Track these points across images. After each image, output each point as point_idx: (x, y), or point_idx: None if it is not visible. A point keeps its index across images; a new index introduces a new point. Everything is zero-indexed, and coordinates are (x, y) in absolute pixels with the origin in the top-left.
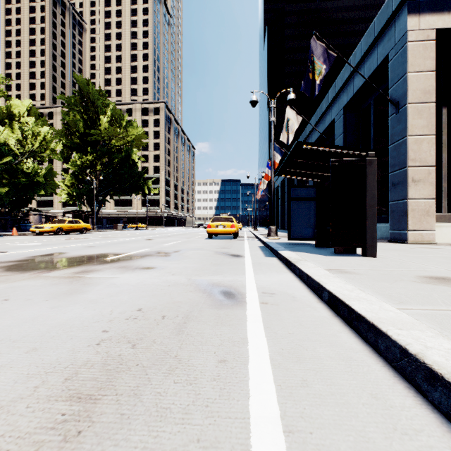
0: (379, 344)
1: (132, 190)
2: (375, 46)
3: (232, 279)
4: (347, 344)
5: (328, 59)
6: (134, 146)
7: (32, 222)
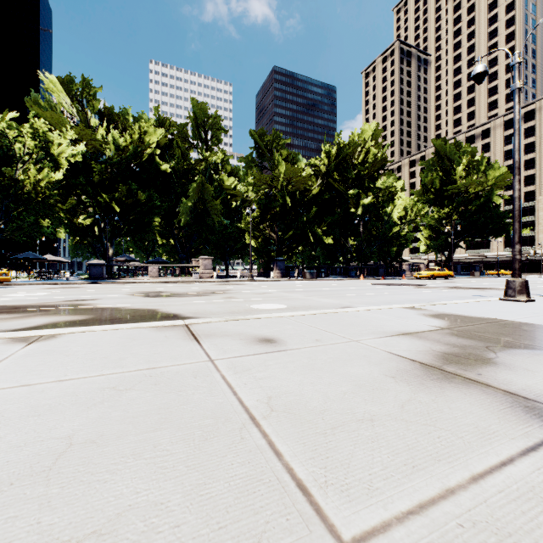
0: None
1: (492, 234)
2: None
3: None
4: None
5: None
6: (495, 187)
7: (405, 270)
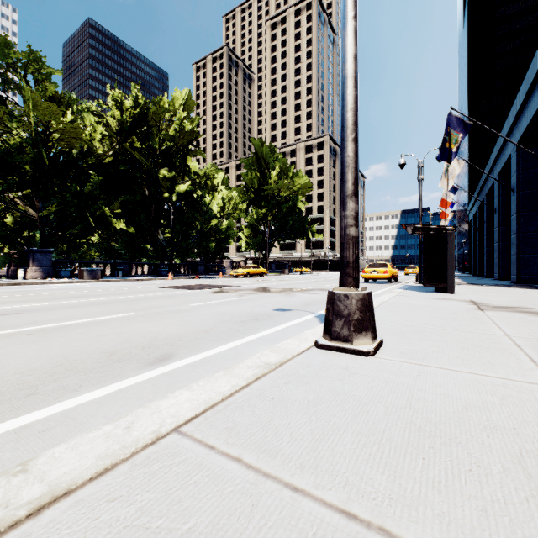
0: None
1: (297, 236)
2: (533, 93)
3: None
4: None
5: (464, 128)
6: (299, 194)
7: (225, 267)
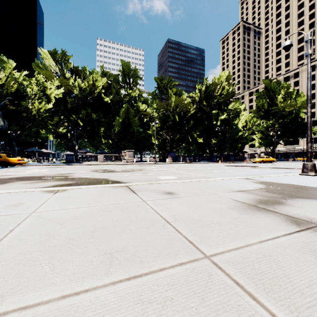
0: None
1: (299, 136)
2: None
3: None
4: None
5: None
6: (301, 107)
7: (246, 157)
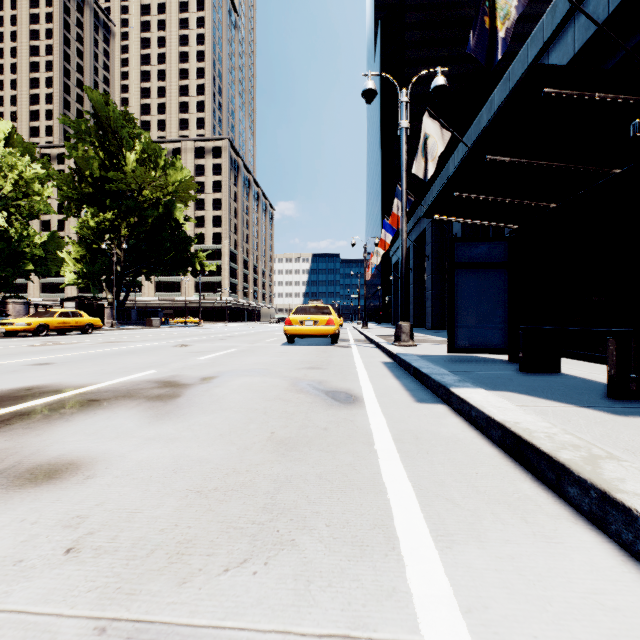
0: None
1: (176, 267)
2: None
3: (341, 633)
4: None
5: None
6: (179, 200)
7: (9, 315)
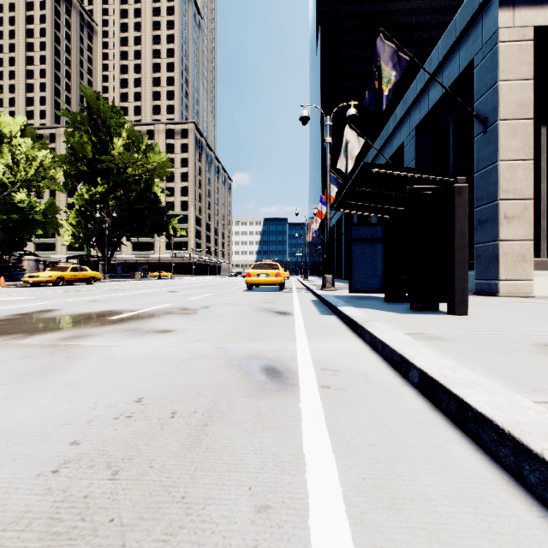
0: (526, 471)
1: (154, 230)
2: (457, 50)
3: (277, 347)
4: (467, 466)
5: (398, 64)
6: (156, 176)
7: (26, 269)
